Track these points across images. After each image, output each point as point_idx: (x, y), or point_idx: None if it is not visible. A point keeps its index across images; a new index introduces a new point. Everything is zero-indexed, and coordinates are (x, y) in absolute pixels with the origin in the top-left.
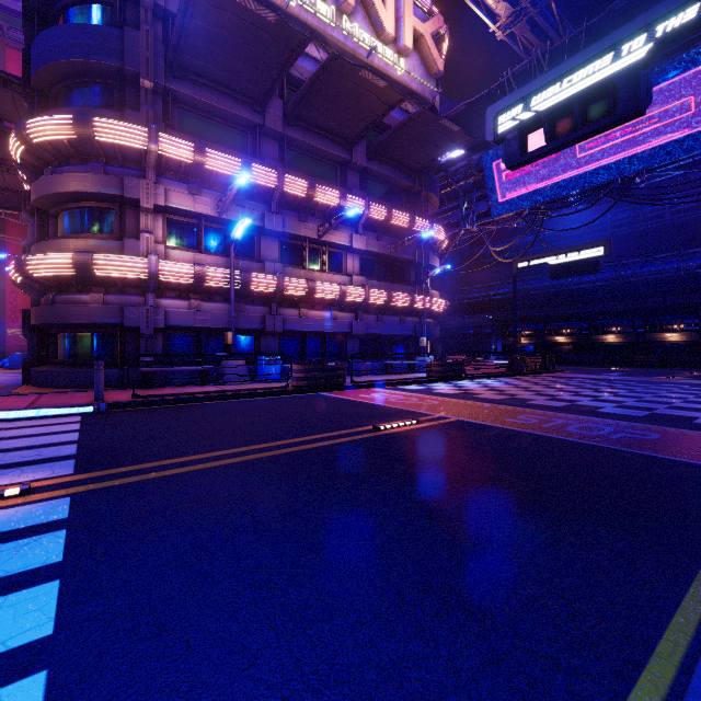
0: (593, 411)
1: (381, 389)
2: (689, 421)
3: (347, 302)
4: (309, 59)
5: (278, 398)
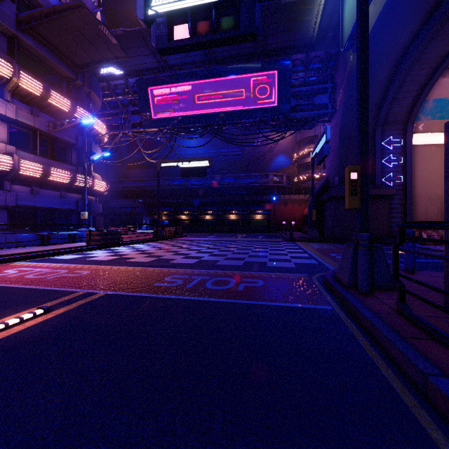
0: (215, 264)
1: (26, 262)
2: (265, 265)
3: None
4: None
5: None
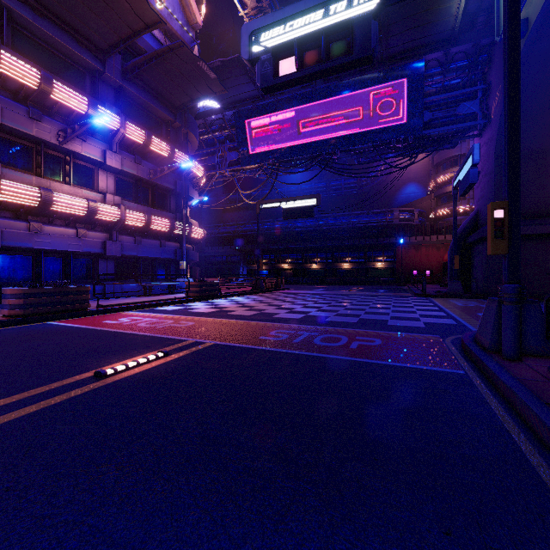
0: (324, 320)
1: (135, 312)
2: (385, 323)
3: (99, 221)
4: None
5: None
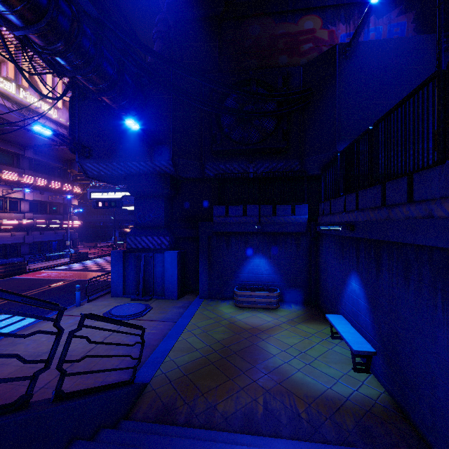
0: None
1: (46, 270)
2: None
3: (22, 227)
4: None
5: None
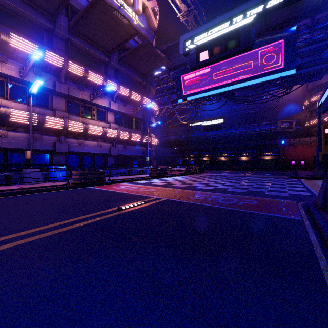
0: (225, 190)
1: (125, 183)
2: (263, 193)
3: (107, 137)
4: (85, 0)
5: (61, 191)
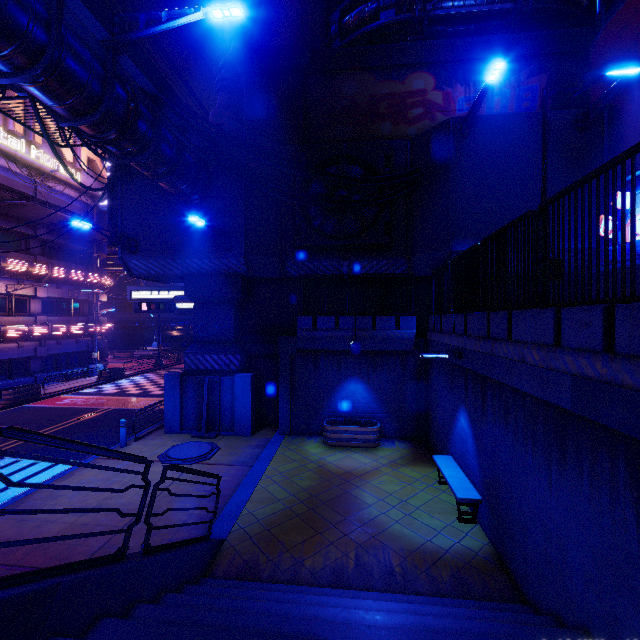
0: None
1: (68, 395)
2: None
3: (33, 336)
4: None
5: None
